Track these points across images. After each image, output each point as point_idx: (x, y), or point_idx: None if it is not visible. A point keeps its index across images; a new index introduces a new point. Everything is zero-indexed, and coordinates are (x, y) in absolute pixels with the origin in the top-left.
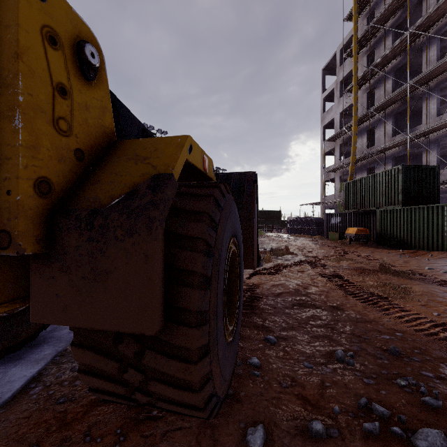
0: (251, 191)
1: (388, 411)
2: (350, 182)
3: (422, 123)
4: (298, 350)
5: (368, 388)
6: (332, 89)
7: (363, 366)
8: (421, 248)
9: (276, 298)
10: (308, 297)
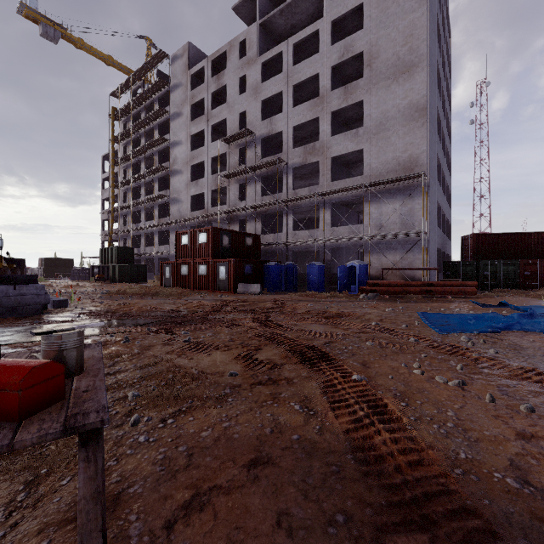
0: (24, 264)
1: None
2: (102, 249)
3: (141, 223)
4: None
5: None
6: (108, 176)
7: None
8: (120, 282)
9: None
10: None
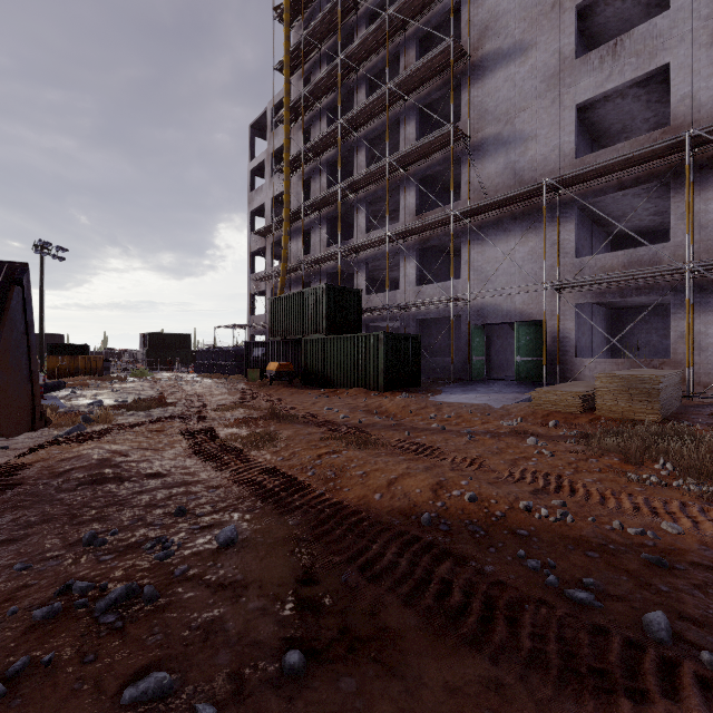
0: (7, 297)
1: (94, 584)
2: (276, 299)
3: (354, 238)
4: (26, 551)
5: (96, 567)
6: (263, 160)
7: (119, 541)
8: (342, 386)
9: (53, 480)
10: (118, 467)
